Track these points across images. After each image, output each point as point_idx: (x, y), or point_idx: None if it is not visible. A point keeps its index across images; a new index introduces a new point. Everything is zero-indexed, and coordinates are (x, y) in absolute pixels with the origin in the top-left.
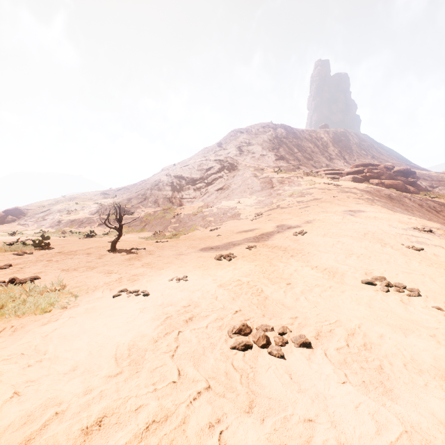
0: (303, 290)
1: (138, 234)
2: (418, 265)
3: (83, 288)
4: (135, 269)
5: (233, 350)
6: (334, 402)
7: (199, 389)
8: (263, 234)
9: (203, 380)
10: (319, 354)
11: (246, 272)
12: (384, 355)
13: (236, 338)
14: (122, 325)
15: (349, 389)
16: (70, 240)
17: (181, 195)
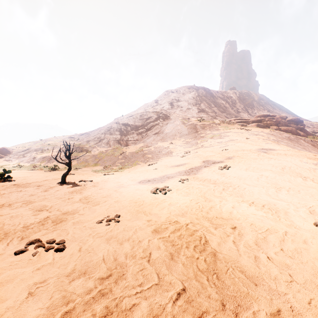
0: (256, 241)
1: (92, 168)
2: None
3: None
4: (71, 204)
5: None
6: None
7: None
8: (192, 168)
9: None
10: None
11: (182, 208)
12: None
13: None
14: None
15: None
16: (35, 173)
17: (127, 138)
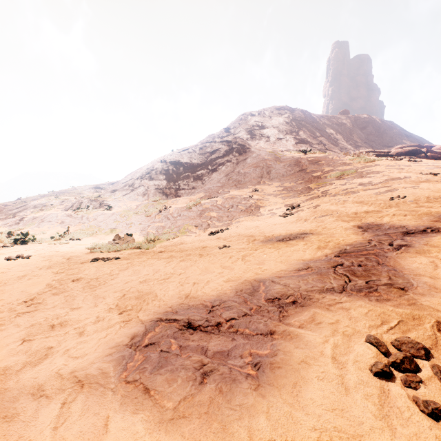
0: None
1: (103, 238)
2: None
3: None
4: None
5: None
6: None
7: None
8: (347, 252)
9: None
10: None
11: None
12: None
13: None
14: None
15: None
16: None
17: (177, 185)
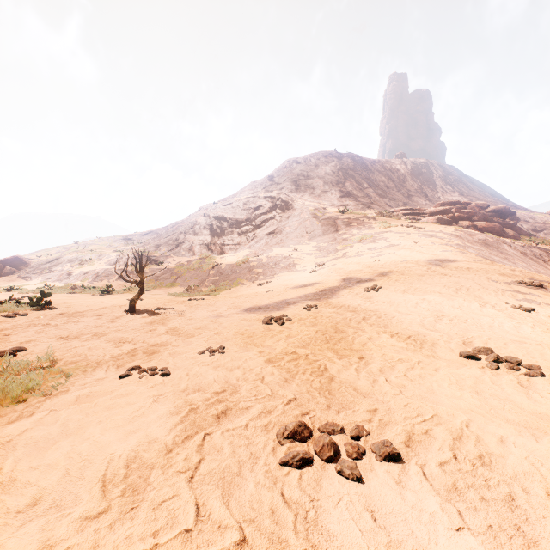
0: (382, 368)
1: (168, 290)
2: (531, 331)
3: (80, 364)
4: (157, 336)
5: (284, 466)
6: None
7: (227, 546)
8: (325, 290)
9: (234, 528)
10: (414, 475)
11: (304, 340)
12: (513, 475)
13: (288, 445)
14: (124, 423)
15: (470, 542)
16: (80, 298)
17: (222, 240)
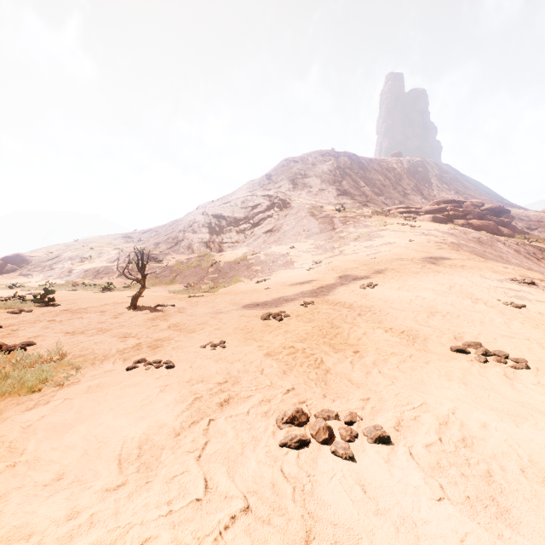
0: (375, 361)
1: (167, 287)
2: (520, 326)
3: (88, 357)
4: (160, 332)
5: (283, 447)
6: (428, 532)
7: (234, 512)
8: (322, 287)
9: (239, 497)
10: (402, 454)
11: (301, 335)
12: (492, 455)
13: (287, 429)
14: (134, 411)
15: (448, 509)
16: (82, 295)
17: (220, 238)
